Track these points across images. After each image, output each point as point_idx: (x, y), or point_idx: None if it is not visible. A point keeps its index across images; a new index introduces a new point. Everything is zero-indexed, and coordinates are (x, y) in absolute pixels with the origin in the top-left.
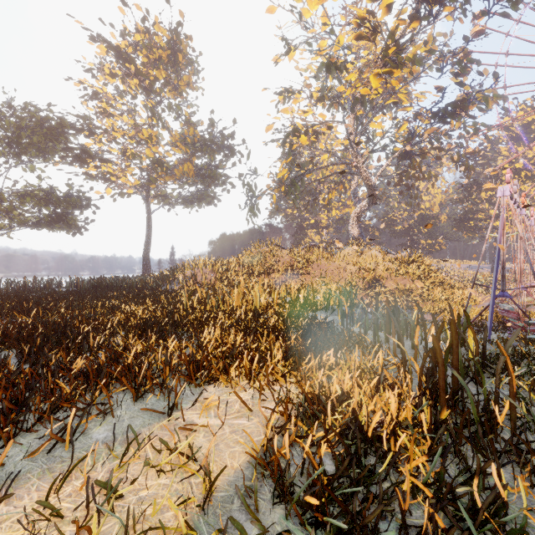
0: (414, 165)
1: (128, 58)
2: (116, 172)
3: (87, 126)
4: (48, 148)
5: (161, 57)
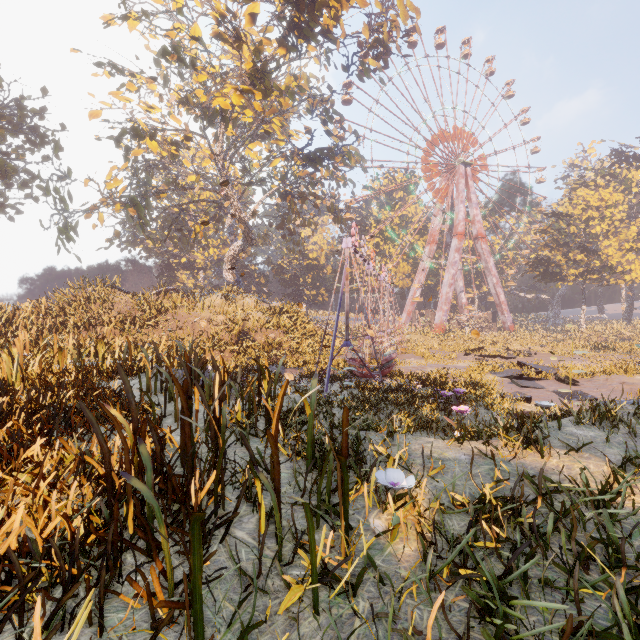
0: (293, 209)
1: None
2: None
3: None
4: None
5: None
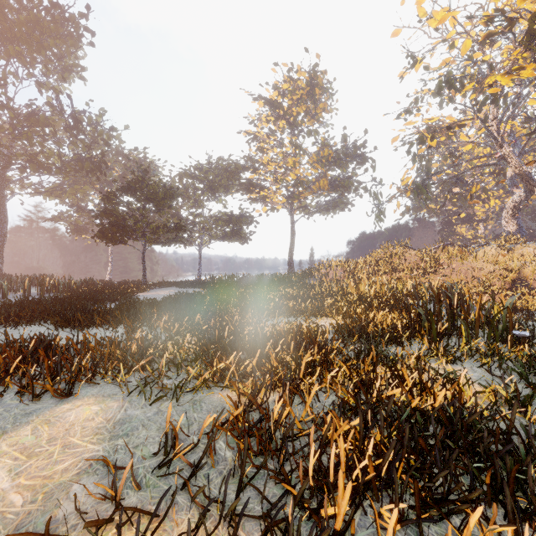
0: None
1: (278, 105)
2: (270, 195)
3: (251, 165)
4: (229, 185)
5: (302, 95)
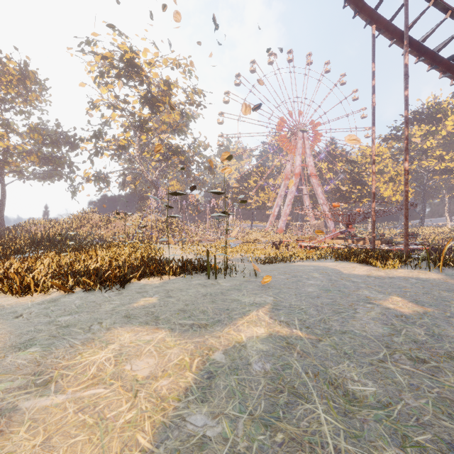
0: (185, 170)
1: None
2: None
3: None
4: None
5: (13, 80)
